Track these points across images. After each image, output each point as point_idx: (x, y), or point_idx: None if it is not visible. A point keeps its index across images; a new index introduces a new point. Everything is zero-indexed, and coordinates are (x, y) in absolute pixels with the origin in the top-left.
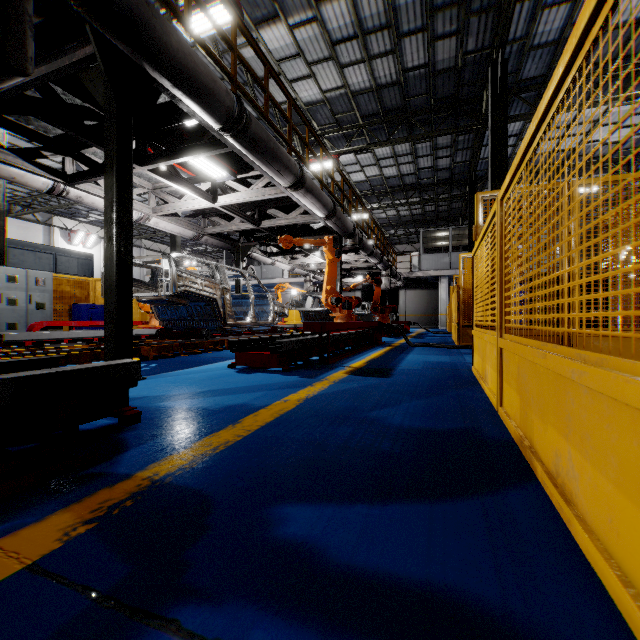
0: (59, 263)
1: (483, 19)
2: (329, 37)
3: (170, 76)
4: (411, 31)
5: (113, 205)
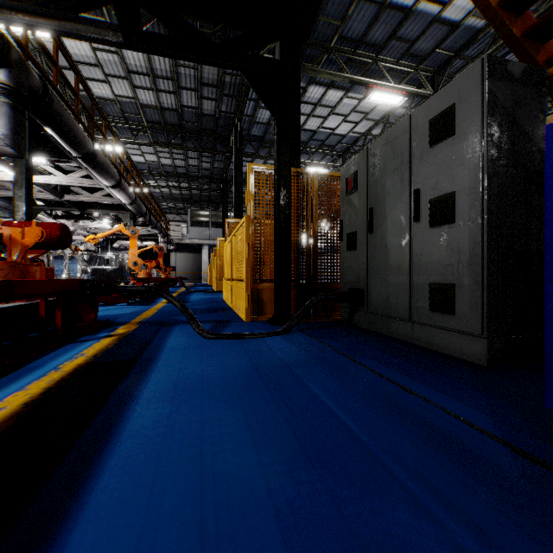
0: None
1: (230, 99)
2: (127, 66)
3: (62, 135)
4: (188, 87)
5: (24, 207)
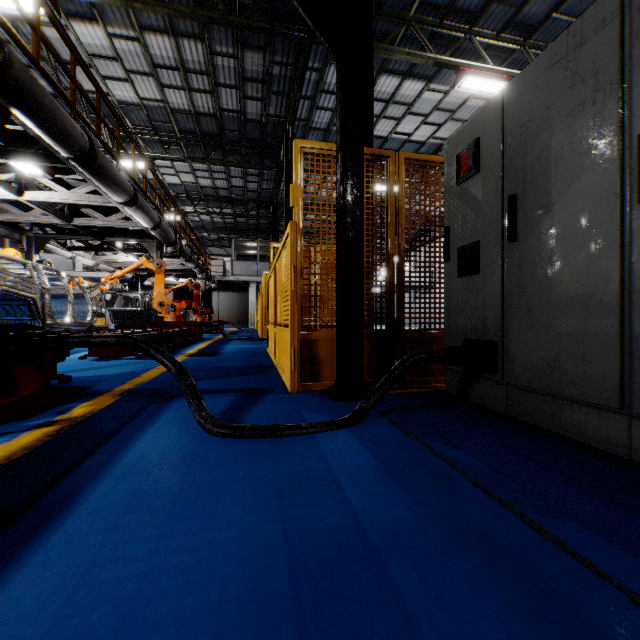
0: None
1: (280, 98)
2: (151, 58)
3: (38, 121)
4: (227, 84)
5: None
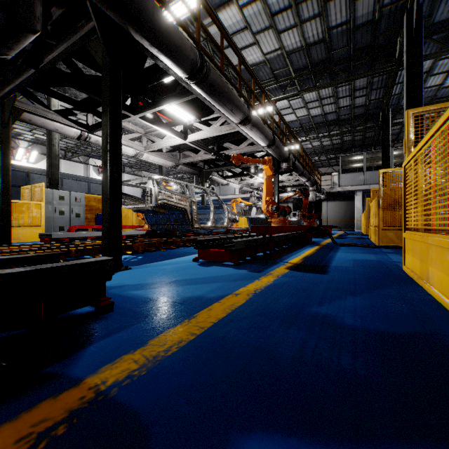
0: (91, 188)
1: None
2: (269, 11)
3: (148, 36)
4: None
5: (107, 138)
